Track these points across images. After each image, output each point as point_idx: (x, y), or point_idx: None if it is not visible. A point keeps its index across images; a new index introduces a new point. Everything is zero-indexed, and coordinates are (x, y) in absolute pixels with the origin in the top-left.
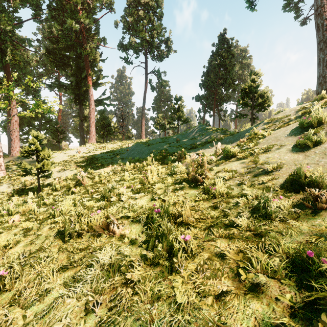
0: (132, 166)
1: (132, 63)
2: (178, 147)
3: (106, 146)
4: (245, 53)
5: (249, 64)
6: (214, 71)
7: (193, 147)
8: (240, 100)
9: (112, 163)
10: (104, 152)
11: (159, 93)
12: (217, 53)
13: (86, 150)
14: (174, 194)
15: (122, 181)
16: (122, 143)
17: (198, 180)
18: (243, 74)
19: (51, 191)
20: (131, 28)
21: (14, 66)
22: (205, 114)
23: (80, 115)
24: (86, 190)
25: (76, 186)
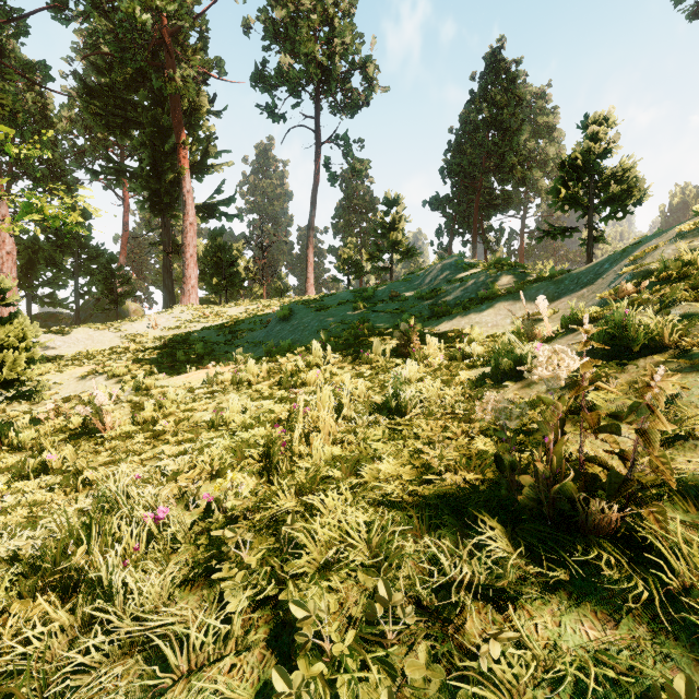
0: (265, 368)
1: (284, 117)
2: (395, 313)
3: (221, 313)
4: (543, 102)
5: (552, 125)
6: (474, 139)
7: (439, 313)
8: (558, 191)
9: (225, 356)
10: (213, 327)
11: (348, 194)
12: (484, 96)
13: (171, 323)
14: (445, 662)
15: (219, 426)
16: (261, 304)
17: (589, 518)
18: (540, 149)
19: (4, 452)
20: (283, 37)
21: (6, 124)
22: (452, 238)
23: (165, 240)
24: (75, 468)
25: (79, 438)
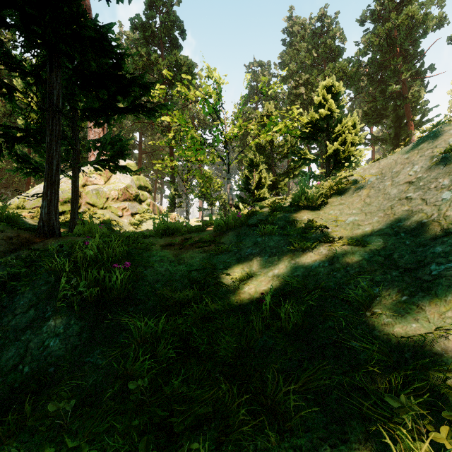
0: None
1: None
2: None
3: None
4: None
5: None
6: None
7: None
8: None
9: None
10: None
11: None
12: None
13: None
14: None
15: None
16: None
17: None
18: None
19: None
20: None
21: None
22: None
23: None
24: None
25: None
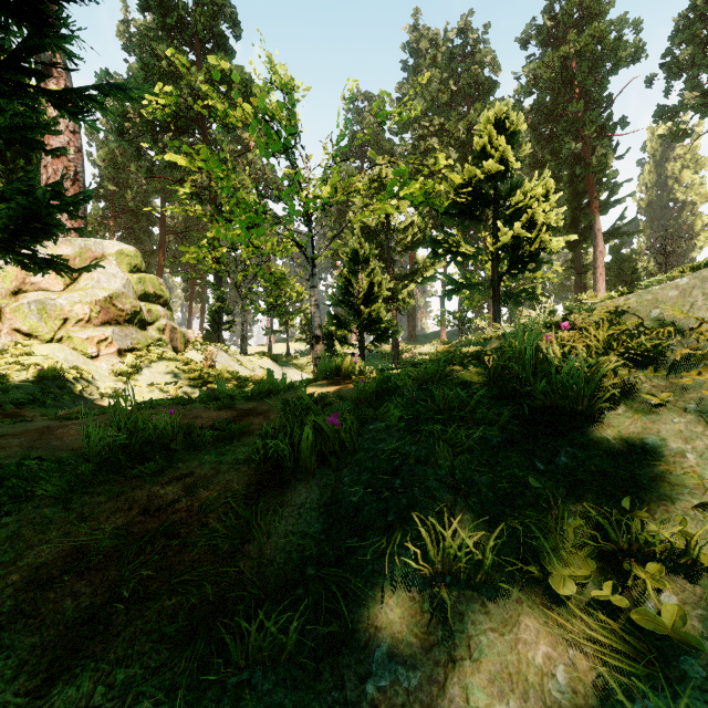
0: None
1: (689, 136)
2: None
3: None
4: None
5: None
6: None
7: None
8: None
9: None
10: None
11: None
12: None
13: None
14: None
15: None
16: None
17: None
18: None
19: None
20: (688, 64)
21: None
22: None
23: (576, 265)
24: None
25: None
